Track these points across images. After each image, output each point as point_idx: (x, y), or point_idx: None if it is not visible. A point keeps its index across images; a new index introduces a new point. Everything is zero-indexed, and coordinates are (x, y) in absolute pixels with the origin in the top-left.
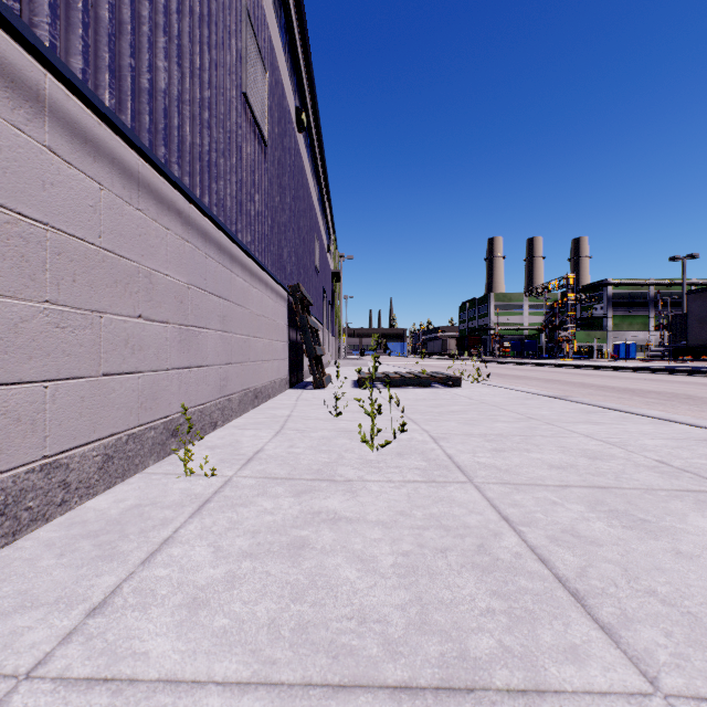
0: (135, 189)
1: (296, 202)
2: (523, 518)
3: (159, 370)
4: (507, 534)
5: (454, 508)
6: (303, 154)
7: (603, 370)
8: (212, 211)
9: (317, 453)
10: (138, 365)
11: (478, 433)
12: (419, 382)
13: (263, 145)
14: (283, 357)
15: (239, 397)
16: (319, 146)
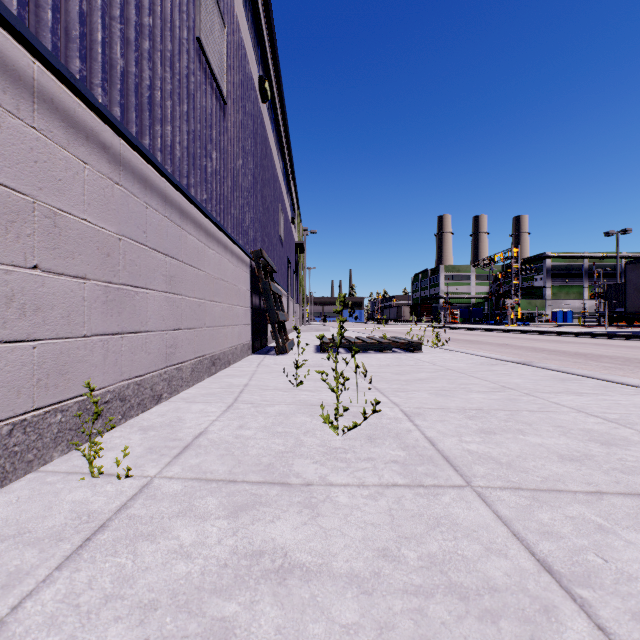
0: (26, 99)
1: (259, 170)
2: (572, 566)
3: (71, 337)
4: (564, 608)
5: (461, 542)
6: (267, 124)
7: (548, 335)
8: (155, 156)
9: (270, 437)
10: (32, 330)
11: (456, 407)
12: (380, 347)
13: (222, 102)
14: (245, 322)
15: (191, 365)
16: (284, 122)
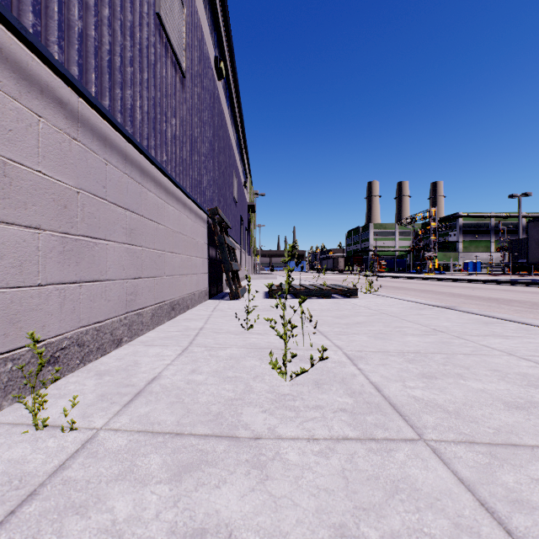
0: None
1: (216, 139)
2: None
3: (23, 286)
4: None
5: (426, 515)
6: (222, 100)
7: (462, 282)
8: (115, 117)
9: (221, 382)
10: None
11: (395, 350)
12: (321, 293)
13: (181, 75)
14: (202, 271)
15: (151, 310)
16: (237, 99)
